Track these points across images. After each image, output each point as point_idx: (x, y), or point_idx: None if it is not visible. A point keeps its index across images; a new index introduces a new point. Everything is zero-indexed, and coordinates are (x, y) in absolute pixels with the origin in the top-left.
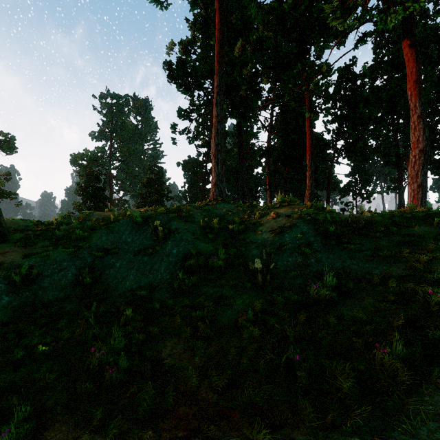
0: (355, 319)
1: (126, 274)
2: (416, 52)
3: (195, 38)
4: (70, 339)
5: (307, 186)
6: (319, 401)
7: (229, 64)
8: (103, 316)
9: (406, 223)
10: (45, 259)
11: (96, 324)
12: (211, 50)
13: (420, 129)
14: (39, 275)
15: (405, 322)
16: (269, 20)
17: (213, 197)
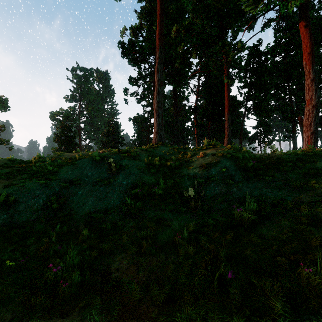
0: (274, 238)
1: (86, 200)
2: (310, 31)
3: (142, 25)
4: (35, 254)
5: (226, 135)
6: (253, 319)
7: (167, 44)
8: (65, 234)
9: (309, 159)
10: (22, 188)
11: (59, 241)
12: (154, 34)
13: (313, 90)
14: (16, 201)
15: (321, 242)
16: (197, 9)
17: (155, 142)
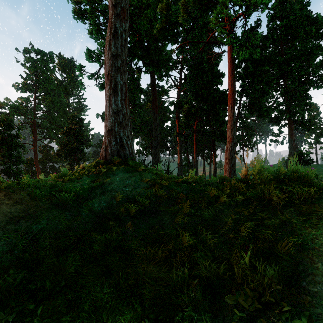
0: None
1: None
2: None
3: None
4: None
5: (228, 138)
6: None
7: (142, 3)
8: None
9: None
10: None
11: None
12: None
13: None
14: None
15: None
16: None
17: (105, 156)
